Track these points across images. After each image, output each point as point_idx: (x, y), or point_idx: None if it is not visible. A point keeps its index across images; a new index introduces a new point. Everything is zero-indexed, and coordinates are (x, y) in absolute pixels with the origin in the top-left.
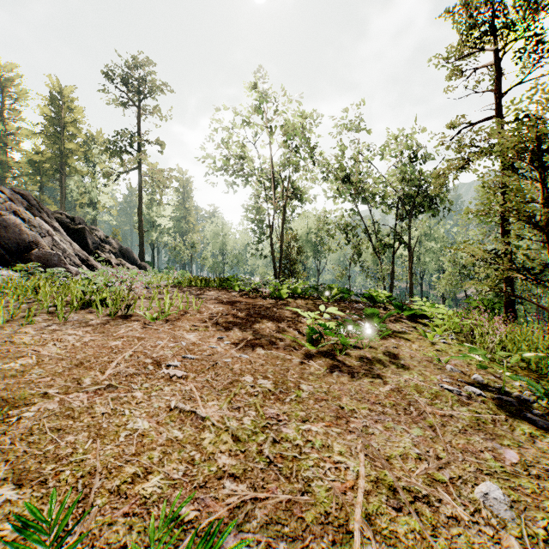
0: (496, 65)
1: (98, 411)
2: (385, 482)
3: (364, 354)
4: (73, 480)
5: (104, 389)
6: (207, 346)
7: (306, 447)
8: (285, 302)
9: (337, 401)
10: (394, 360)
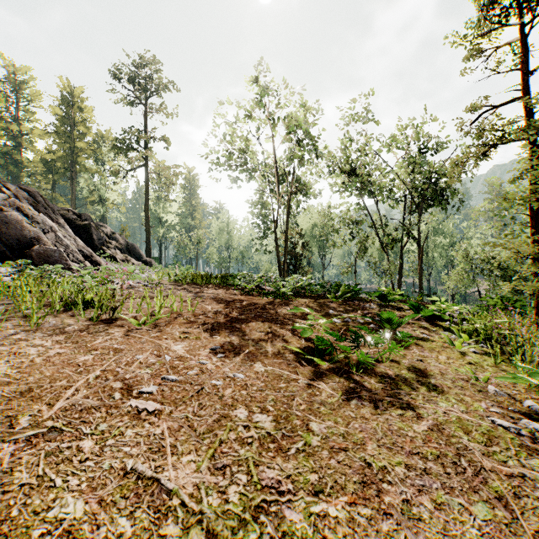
0: (524, 40)
1: (17, 480)
2: None
3: (386, 371)
4: None
5: (42, 436)
6: (195, 361)
7: None
8: (289, 301)
9: (360, 452)
10: (422, 379)
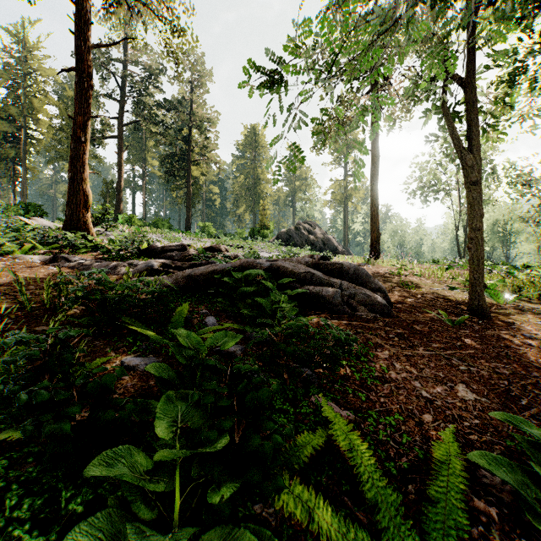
0: None
1: None
2: None
3: None
4: None
5: None
6: None
7: None
8: None
9: None
10: None
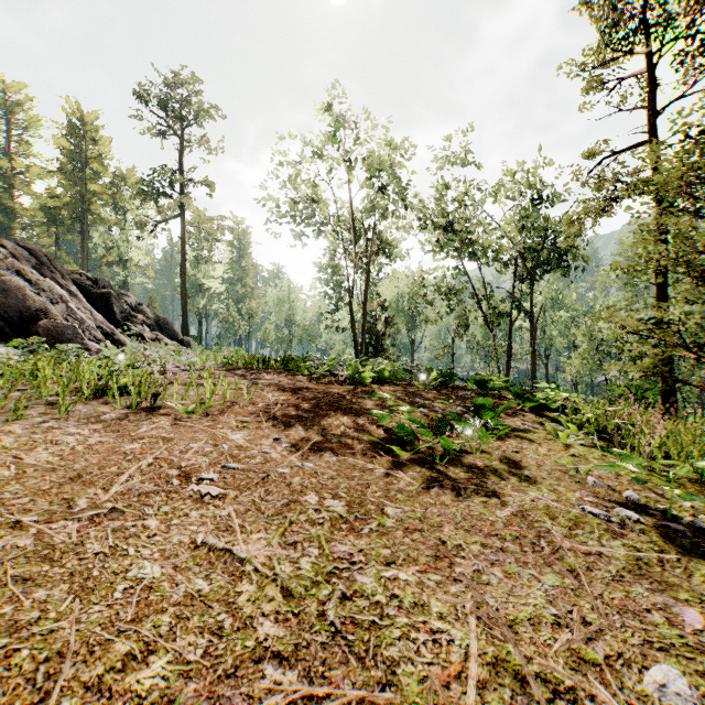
0: (649, 73)
1: (89, 549)
2: (508, 665)
3: (474, 462)
4: (31, 666)
5: (104, 516)
6: (257, 450)
7: (390, 606)
8: (367, 389)
9: (436, 533)
10: (515, 470)
